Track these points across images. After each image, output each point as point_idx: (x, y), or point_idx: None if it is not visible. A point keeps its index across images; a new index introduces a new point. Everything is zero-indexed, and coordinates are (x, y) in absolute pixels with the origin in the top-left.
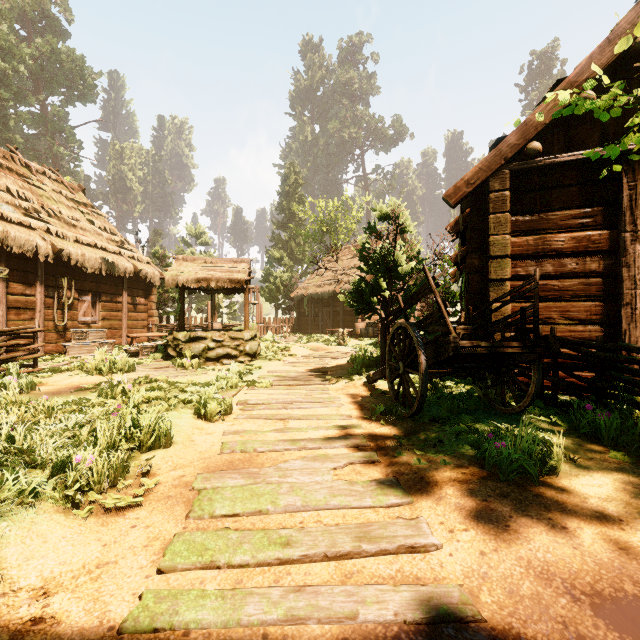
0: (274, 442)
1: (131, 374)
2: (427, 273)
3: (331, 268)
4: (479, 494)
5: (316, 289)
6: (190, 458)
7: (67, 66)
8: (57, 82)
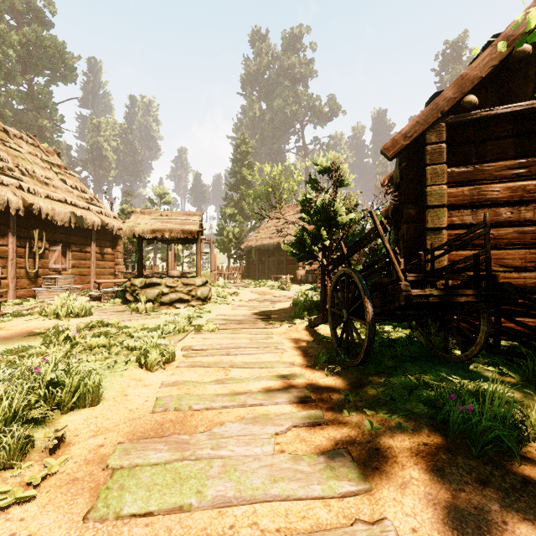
0: (212, 397)
1: (87, 318)
2: (374, 217)
3: (276, 223)
4: (452, 479)
5: (263, 241)
6: (117, 419)
7: (50, 51)
8: (42, 65)
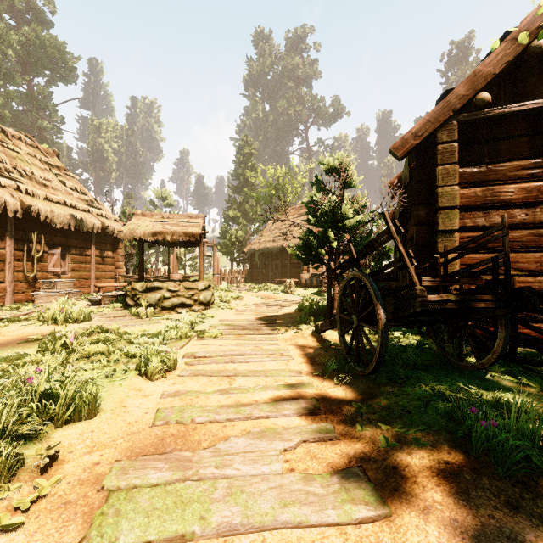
0: (216, 409)
1: (86, 323)
2: (387, 218)
3: (279, 226)
4: (480, 503)
5: (266, 244)
6: (114, 433)
7: (50, 51)
8: (41, 65)
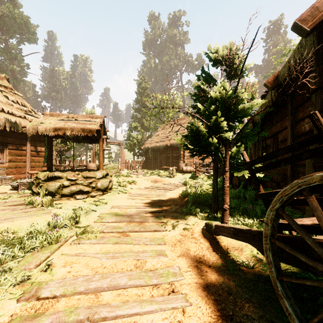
0: None
1: None
2: None
3: (164, 132)
4: None
5: (156, 144)
6: None
7: (18, 21)
8: (13, 30)
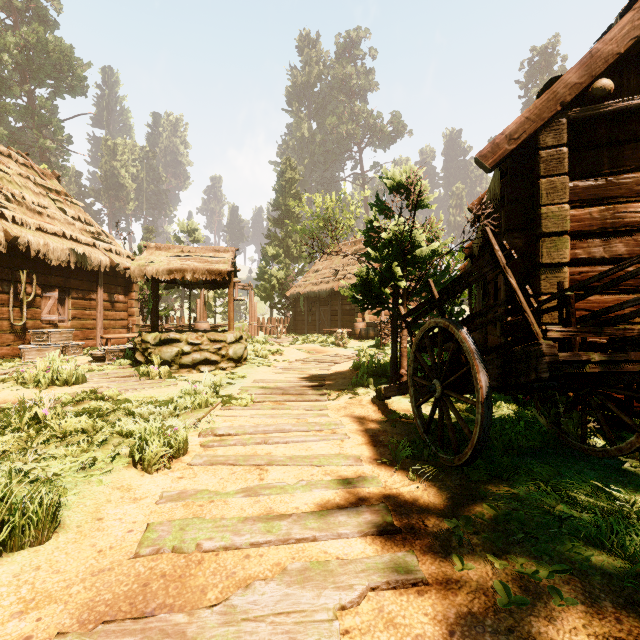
0: (236, 524)
1: (79, 386)
2: (491, 239)
3: (329, 265)
4: None
5: (313, 287)
6: (72, 571)
7: (54, 56)
8: (44, 73)
